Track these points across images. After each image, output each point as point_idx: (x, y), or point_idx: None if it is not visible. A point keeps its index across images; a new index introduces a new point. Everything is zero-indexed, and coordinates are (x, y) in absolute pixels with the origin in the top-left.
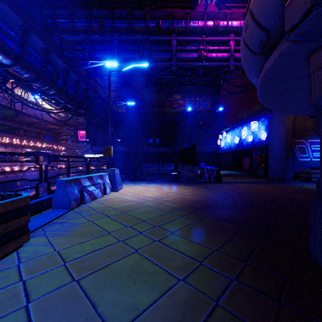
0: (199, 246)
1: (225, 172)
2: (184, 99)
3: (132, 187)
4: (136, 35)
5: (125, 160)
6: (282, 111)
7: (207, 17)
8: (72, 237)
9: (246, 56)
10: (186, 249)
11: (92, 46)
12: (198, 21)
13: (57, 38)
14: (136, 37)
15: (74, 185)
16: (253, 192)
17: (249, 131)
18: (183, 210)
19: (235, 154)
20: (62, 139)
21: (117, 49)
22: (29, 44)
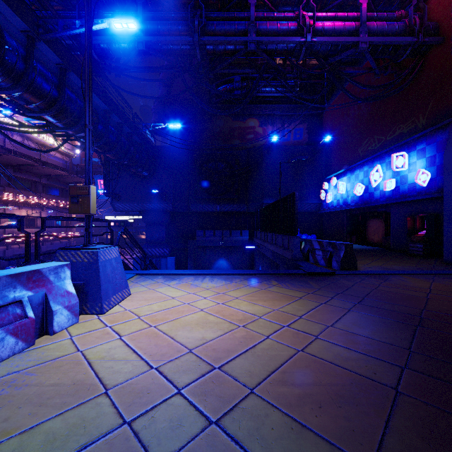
0: None
1: None
2: (264, 125)
3: (155, 293)
4: None
5: (168, 224)
6: None
7: None
8: None
9: None
10: None
11: (98, 10)
12: None
13: None
14: None
15: None
16: None
17: (387, 171)
18: None
19: (352, 214)
20: None
21: (145, 17)
22: None
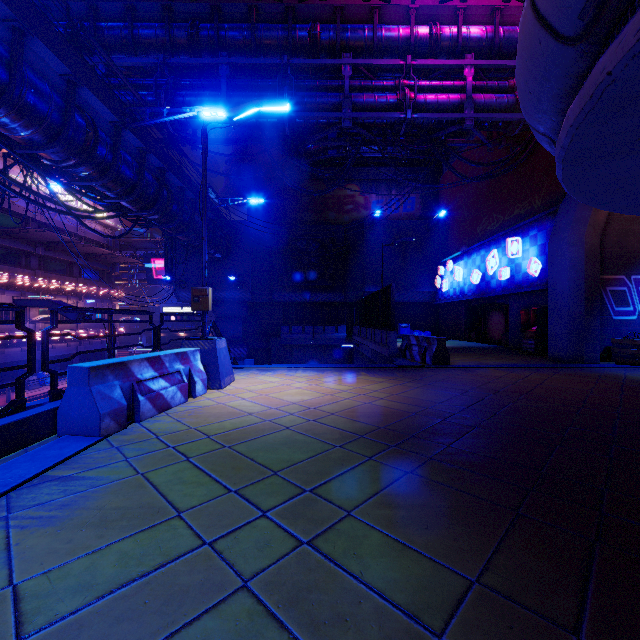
0: (427, 565)
1: (452, 343)
2: (367, 194)
3: (256, 379)
4: (266, 57)
5: (245, 318)
6: (603, 204)
7: (416, 18)
8: (77, 528)
9: (537, 54)
10: (391, 578)
11: (174, 78)
12: (397, 27)
13: (100, 62)
14: (267, 59)
15: (113, 380)
16: (525, 392)
17: (503, 257)
18: (371, 440)
19: (472, 306)
20: (119, 276)
21: (227, 86)
22: (30, 64)
